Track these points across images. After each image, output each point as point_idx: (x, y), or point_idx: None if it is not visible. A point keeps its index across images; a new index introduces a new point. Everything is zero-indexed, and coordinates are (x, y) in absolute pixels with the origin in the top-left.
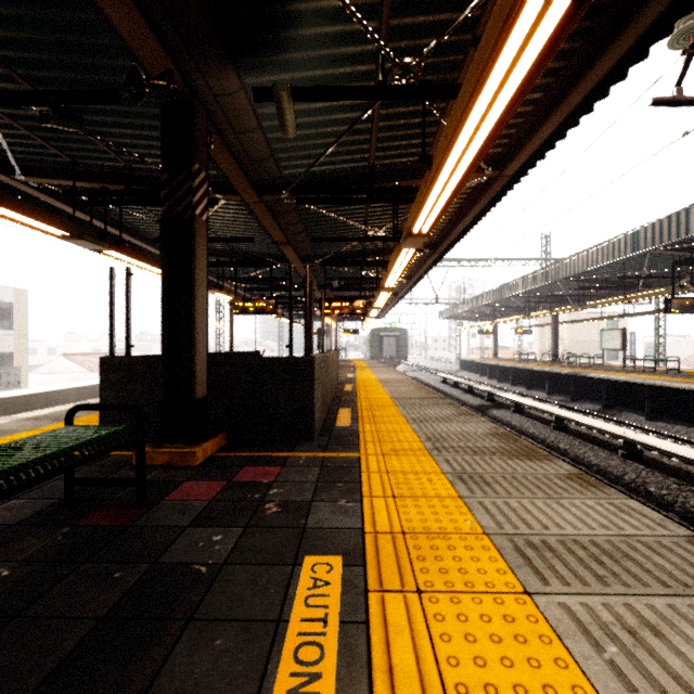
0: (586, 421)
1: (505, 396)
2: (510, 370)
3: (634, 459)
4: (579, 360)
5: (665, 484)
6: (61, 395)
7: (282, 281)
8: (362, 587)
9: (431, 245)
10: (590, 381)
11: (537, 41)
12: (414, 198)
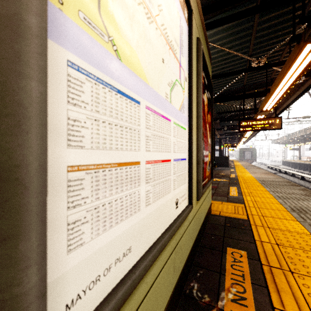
0: (296, 173)
1: (282, 169)
2: (297, 164)
3: (302, 179)
4: None
5: (300, 181)
6: None
7: None
8: (235, 170)
9: None
10: None
11: (250, 132)
12: None
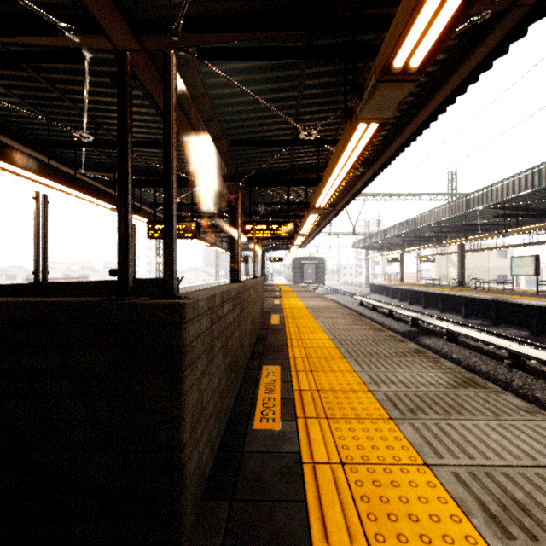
0: None
1: (436, 323)
2: (422, 294)
3: None
4: (488, 285)
5: None
6: None
7: (210, 209)
8: None
9: (364, 162)
10: (516, 307)
11: None
12: (376, 48)
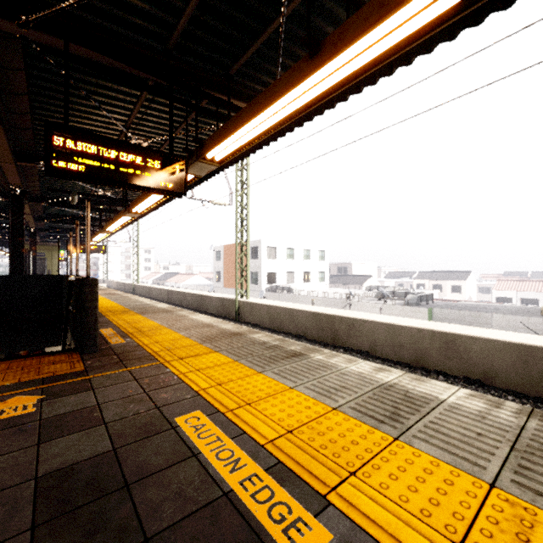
0: None
1: None
2: None
3: None
4: None
5: None
6: (366, 326)
7: None
8: None
9: None
10: None
11: None
12: None
